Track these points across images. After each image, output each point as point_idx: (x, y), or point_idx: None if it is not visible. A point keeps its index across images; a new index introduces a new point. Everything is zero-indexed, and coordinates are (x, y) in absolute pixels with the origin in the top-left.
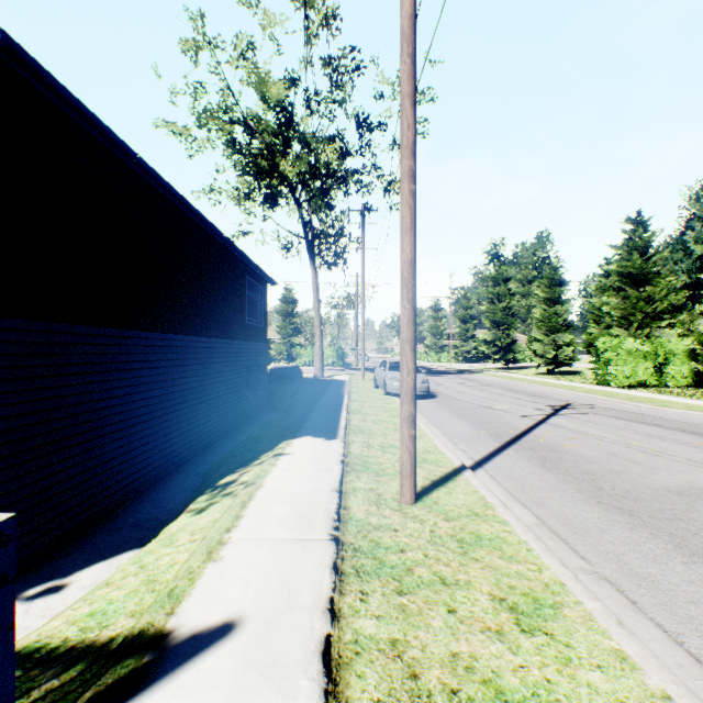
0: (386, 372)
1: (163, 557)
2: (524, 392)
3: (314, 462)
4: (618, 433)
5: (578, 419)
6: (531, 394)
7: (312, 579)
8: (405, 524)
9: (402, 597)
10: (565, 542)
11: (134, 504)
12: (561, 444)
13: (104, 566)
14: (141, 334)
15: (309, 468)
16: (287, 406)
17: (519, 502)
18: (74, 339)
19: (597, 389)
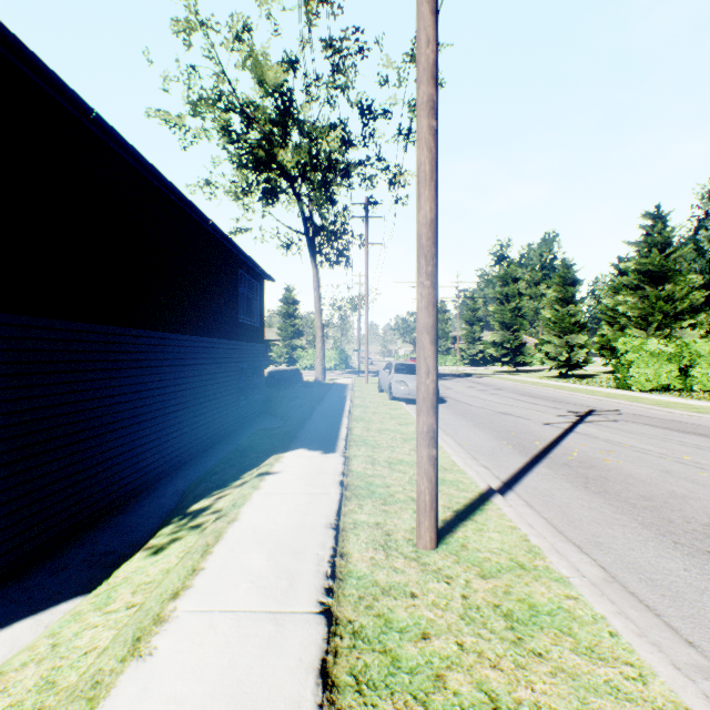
0: (391, 375)
1: (84, 632)
2: (540, 397)
3: (306, 484)
4: (662, 444)
5: (609, 427)
6: (548, 399)
7: (285, 699)
8: (426, 584)
9: None
10: (654, 612)
11: (92, 532)
12: (600, 458)
13: (30, 624)
14: (103, 328)
15: (299, 492)
16: (284, 412)
17: (571, 543)
18: (4, 332)
19: (618, 393)
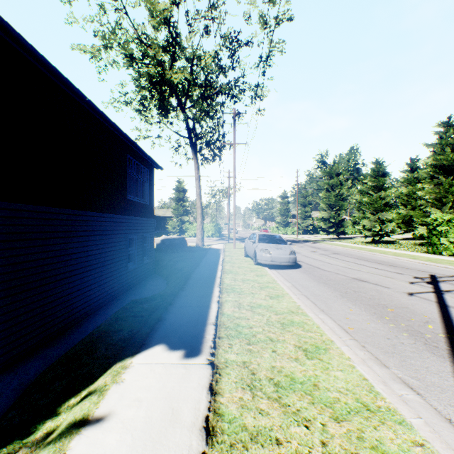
0: (256, 244)
1: None
2: (374, 261)
3: None
4: None
5: None
6: (383, 263)
7: None
8: None
9: None
10: None
11: None
12: None
13: None
14: None
15: None
16: (168, 273)
17: None
18: None
19: (435, 257)
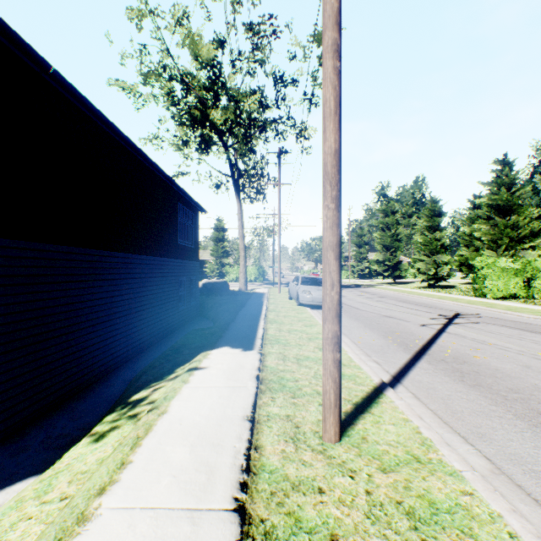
0: (298, 286)
1: (19, 523)
2: (415, 303)
3: (228, 379)
4: (519, 343)
5: (473, 328)
6: (421, 305)
7: None
8: (332, 479)
9: None
10: None
11: (51, 417)
12: (470, 355)
13: None
14: (62, 248)
15: (221, 386)
16: (214, 315)
17: (456, 434)
18: None
19: (476, 300)
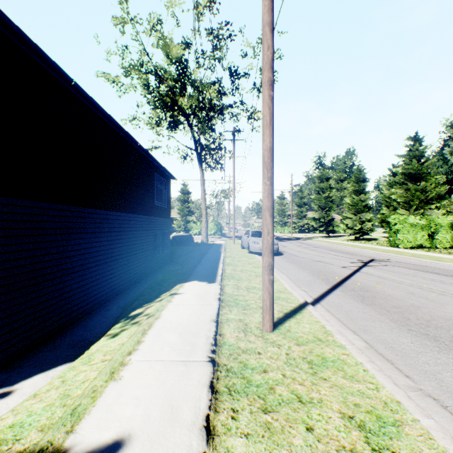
0: (249, 238)
1: (79, 374)
2: (341, 251)
3: (199, 300)
4: (411, 278)
5: (381, 269)
6: (346, 253)
7: (192, 397)
8: (266, 348)
9: (267, 414)
10: (390, 362)
11: (71, 329)
12: (373, 286)
13: (43, 376)
14: (77, 209)
15: (195, 304)
16: (183, 261)
17: (349, 330)
18: (24, 210)
19: (390, 249)
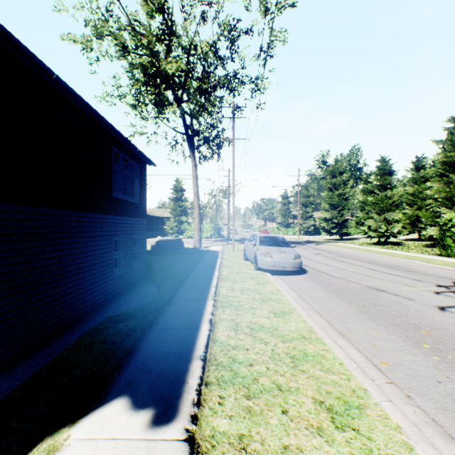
0: (256, 247)
1: None
2: (386, 265)
3: None
4: None
5: None
6: (396, 268)
7: None
8: None
9: None
10: None
11: None
12: None
13: None
14: None
15: None
16: (161, 279)
17: None
18: None
19: (451, 261)
